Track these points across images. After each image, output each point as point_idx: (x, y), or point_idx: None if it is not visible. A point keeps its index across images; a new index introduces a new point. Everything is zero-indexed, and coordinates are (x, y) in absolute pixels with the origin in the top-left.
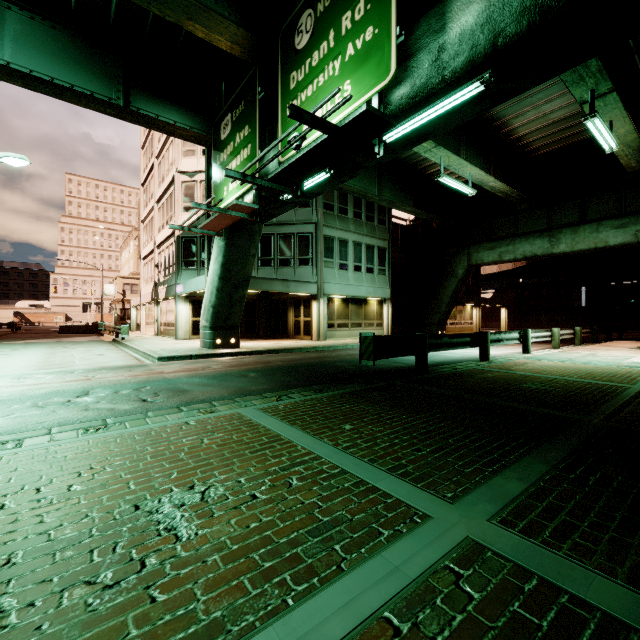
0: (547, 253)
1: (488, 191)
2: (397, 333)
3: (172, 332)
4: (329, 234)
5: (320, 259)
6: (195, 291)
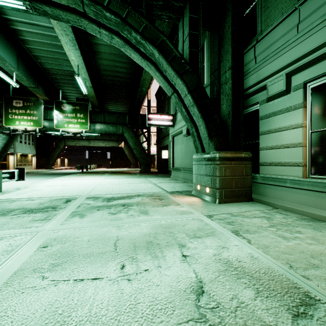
0: (88, 145)
1: None
2: None
3: None
4: None
5: None
6: None
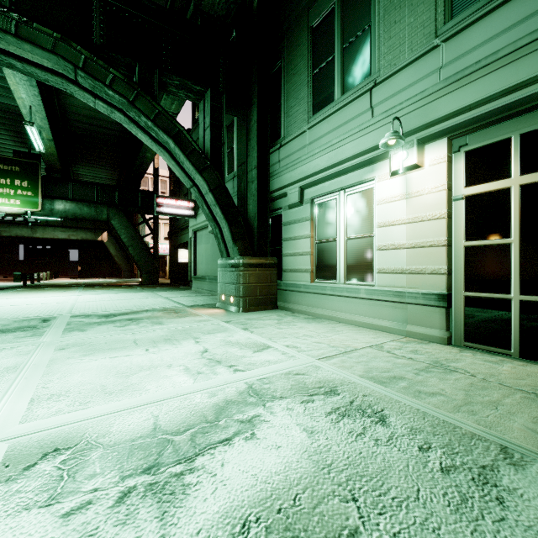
0: (30, 236)
1: None
2: None
3: None
4: None
5: None
6: None
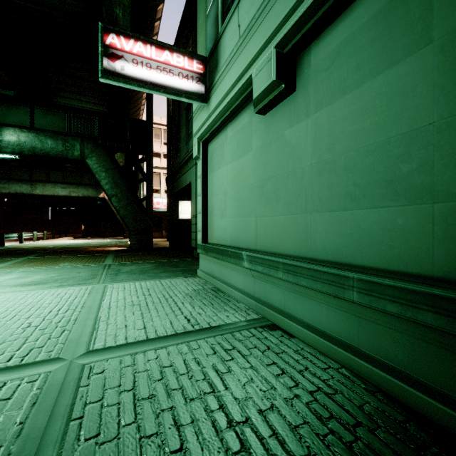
0: (30, 193)
1: None
2: None
3: None
4: None
5: None
6: None
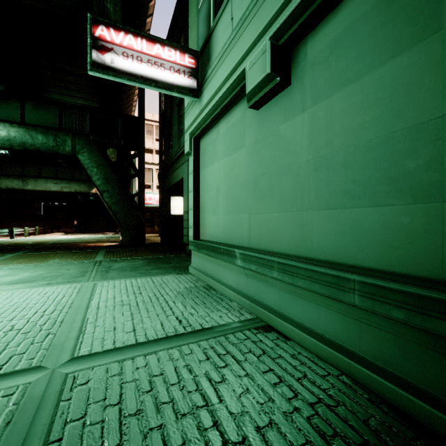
0: (21, 188)
1: None
2: None
3: None
4: None
5: None
6: None
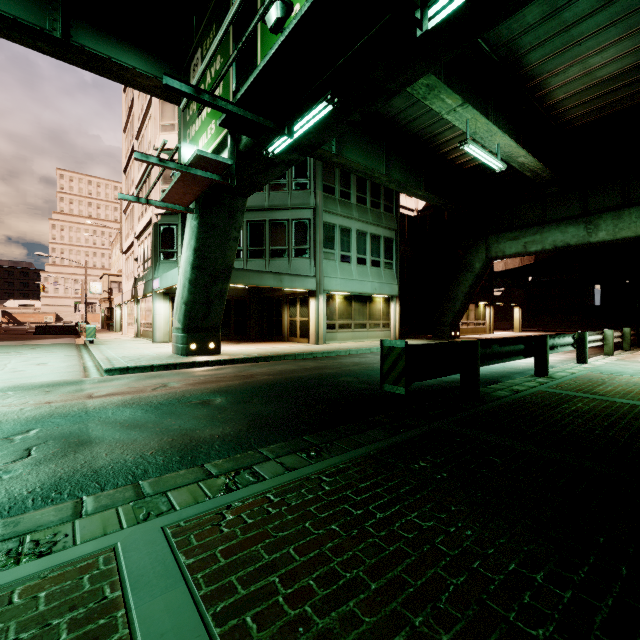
0: (583, 242)
1: (507, 175)
2: (404, 334)
3: (151, 334)
4: (329, 221)
5: (319, 249)
6: (171, 286)
